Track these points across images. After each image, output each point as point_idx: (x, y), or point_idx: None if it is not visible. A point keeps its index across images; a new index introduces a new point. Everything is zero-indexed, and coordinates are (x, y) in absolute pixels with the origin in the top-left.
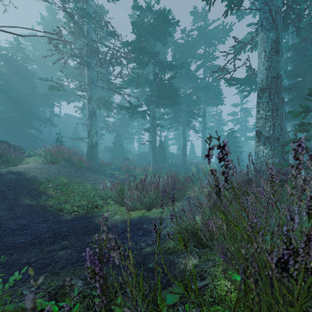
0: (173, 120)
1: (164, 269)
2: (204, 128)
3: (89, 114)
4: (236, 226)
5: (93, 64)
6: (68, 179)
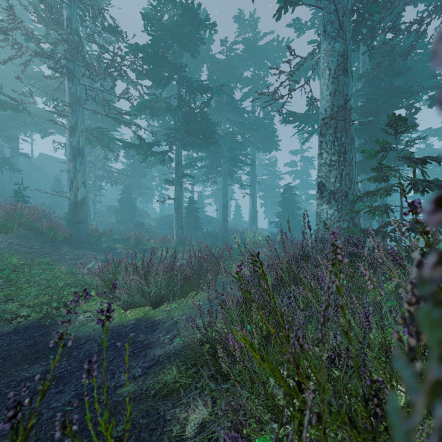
0: (210, 169)
1: (140, 439)
2: (254, 182)
3: (72, 153)
4: (264, 362)
5: (78, 73)
6: (24, 258)
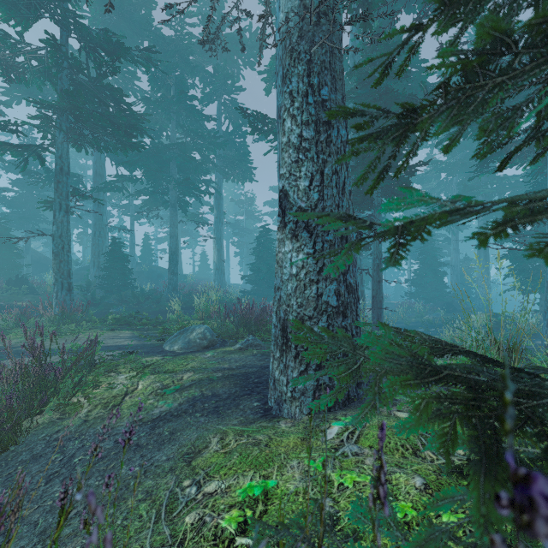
0: (154, 198)
1: None
2: (220, 221)
3: None
4: None
5: None
6: None
